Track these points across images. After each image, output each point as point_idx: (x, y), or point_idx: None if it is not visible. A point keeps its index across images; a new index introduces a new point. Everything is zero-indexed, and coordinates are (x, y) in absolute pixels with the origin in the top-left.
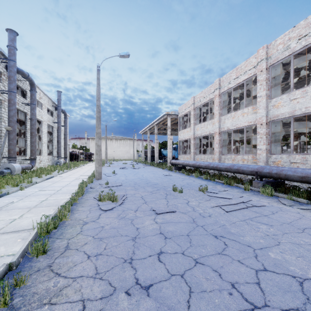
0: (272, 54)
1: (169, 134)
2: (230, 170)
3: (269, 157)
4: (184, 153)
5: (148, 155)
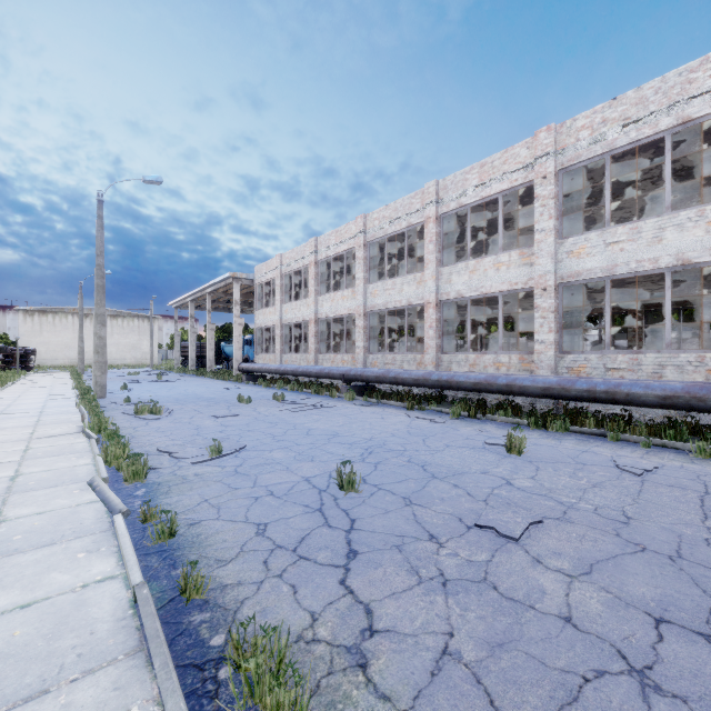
0: (370, 228)
1: (237, 315)
2: (321, 375)
3: (367, 357)
4: (267, 351)
5: (192, 354)
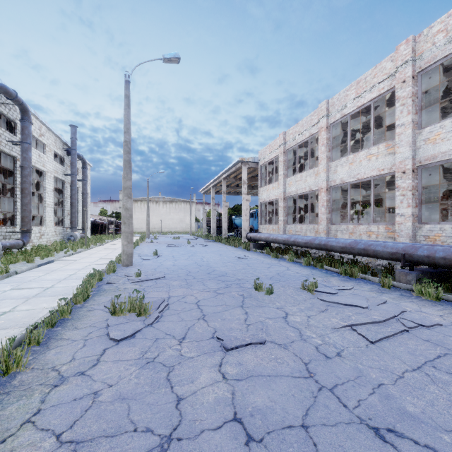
0: (424, 51)
1: (244, 192)
2: (351, 251)
3: (418, 229)
4: (268, 222)
5: (213, 225)
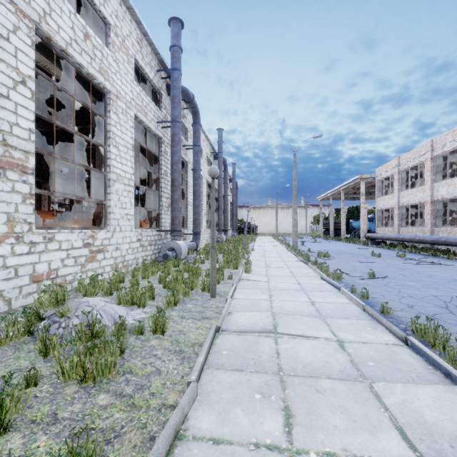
0: None
1: (362, 202)
2: (437, 243)
3: None
4: (385, 225)
5: (331, 227)
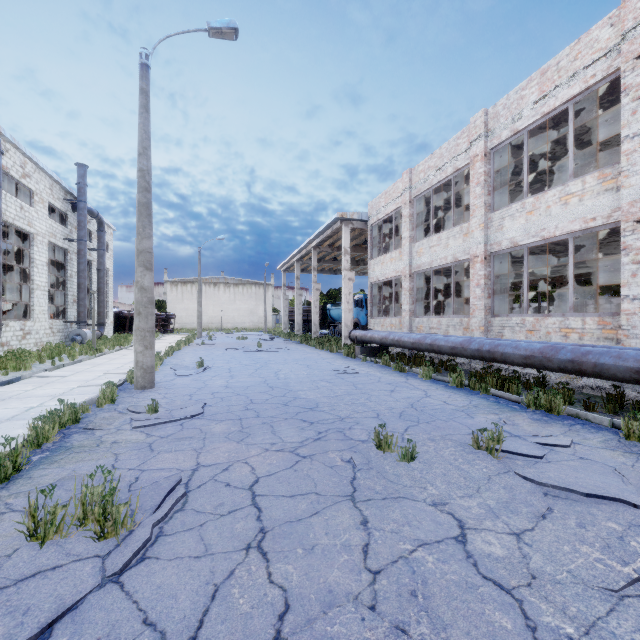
0: None
1: (346, 267)
2: (544, 364)
3: None
4: (383, 313)
5: (298, 318)
